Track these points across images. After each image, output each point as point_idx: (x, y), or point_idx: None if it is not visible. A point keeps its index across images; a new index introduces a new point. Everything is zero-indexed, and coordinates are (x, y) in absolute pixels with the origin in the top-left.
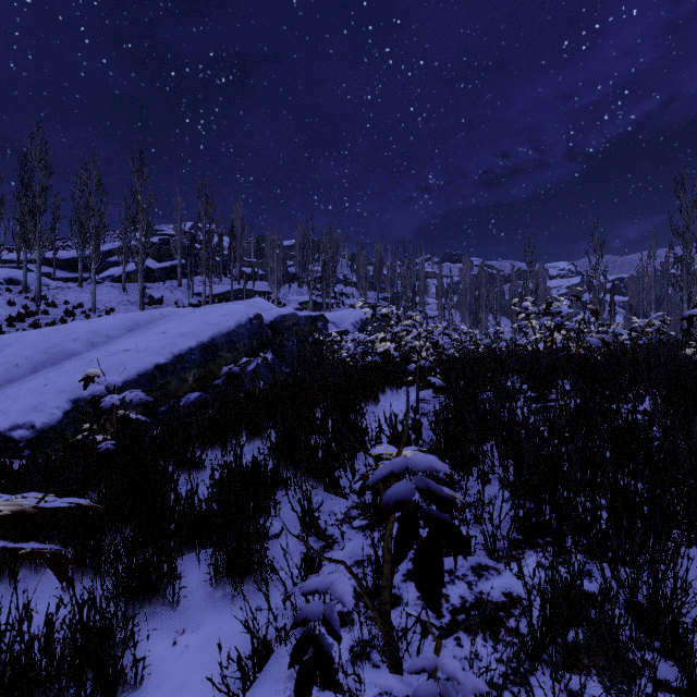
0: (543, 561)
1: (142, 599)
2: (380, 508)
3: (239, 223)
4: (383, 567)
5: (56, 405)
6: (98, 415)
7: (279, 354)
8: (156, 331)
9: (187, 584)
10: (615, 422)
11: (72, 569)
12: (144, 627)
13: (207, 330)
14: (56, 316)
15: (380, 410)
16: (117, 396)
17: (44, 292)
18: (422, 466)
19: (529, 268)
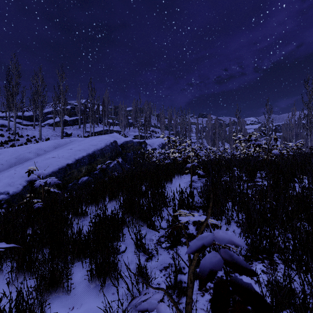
0: (263, 268)
1: (51, 289)
2: (198, 275)
3: (106, 100)
4: (188, 291)
5: (19, 183)
6: (33, 190)
7: (124, 159)
8: (67, 148)
9: (76, 279)
10: (292, 193)
11: (15, 272)
12: (52, 305)
13: (91, 148)
14: (22, 141)
15: (173, 186)
16: (42, 181)
17: (17, 130)
18: (224, 241)
19: (238, 120)
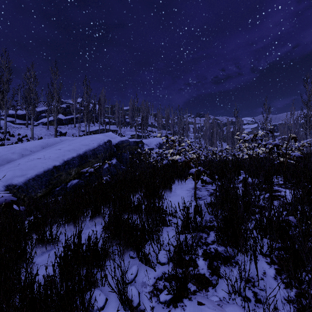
0: None
1: None
2: None
3: (103, 98)
4: None
5: None
6: None
7: (119, 159)
8: (55, 148)
9: None
10: None
11: None
12: None
13: (82, 148)
14: (13, 141)
15: (173, 194)
16: None
17: (9, 129)
18: None
19: (236, 119)
